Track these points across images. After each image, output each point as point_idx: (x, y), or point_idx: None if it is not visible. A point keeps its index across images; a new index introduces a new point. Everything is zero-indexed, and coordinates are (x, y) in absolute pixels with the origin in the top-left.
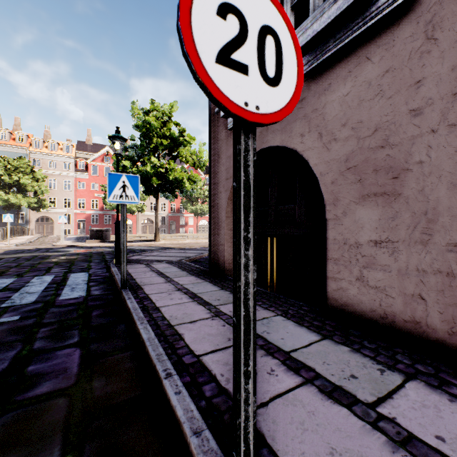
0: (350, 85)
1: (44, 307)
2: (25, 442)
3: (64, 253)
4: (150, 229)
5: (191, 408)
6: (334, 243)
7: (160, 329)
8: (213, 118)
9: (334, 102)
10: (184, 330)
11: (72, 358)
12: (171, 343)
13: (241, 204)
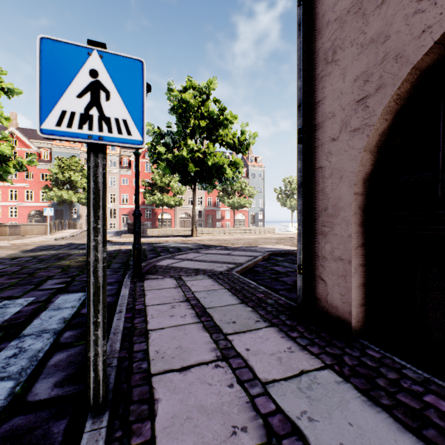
0: None
1: None
2: None
3: None
4: (187, 223)
5: None
6: None
7: None
8: None
9: None
10: None
11: None
12: None
13: None
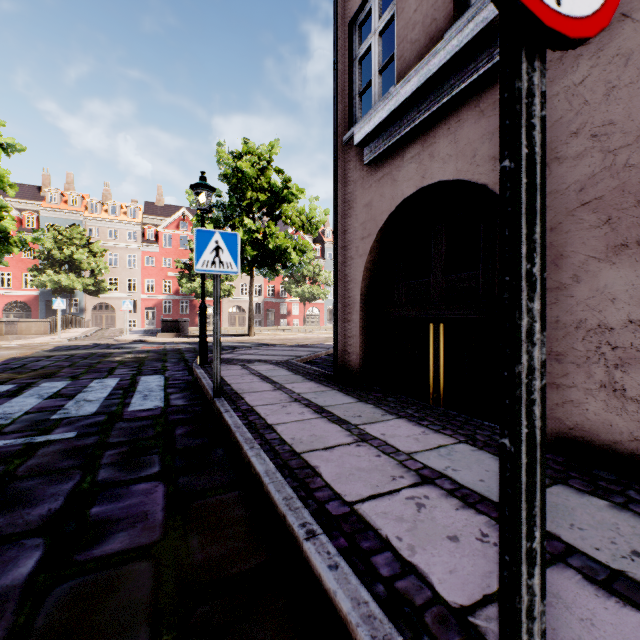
0: (587, 65)
1: (109, 420)
2: (92, 636)
3: (130, 350)
4: (240, 320)
5: (363, 597)
6: (556, 328)
7: (280, 458)
8: (341, 151)
9: (556, 98)
10: (318, 460)
11: (153, 497)
12: (301, 481)
13: (522, 204)
